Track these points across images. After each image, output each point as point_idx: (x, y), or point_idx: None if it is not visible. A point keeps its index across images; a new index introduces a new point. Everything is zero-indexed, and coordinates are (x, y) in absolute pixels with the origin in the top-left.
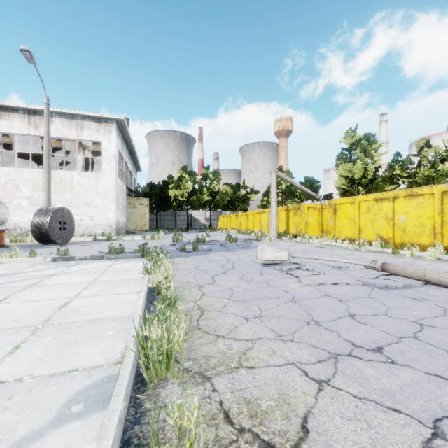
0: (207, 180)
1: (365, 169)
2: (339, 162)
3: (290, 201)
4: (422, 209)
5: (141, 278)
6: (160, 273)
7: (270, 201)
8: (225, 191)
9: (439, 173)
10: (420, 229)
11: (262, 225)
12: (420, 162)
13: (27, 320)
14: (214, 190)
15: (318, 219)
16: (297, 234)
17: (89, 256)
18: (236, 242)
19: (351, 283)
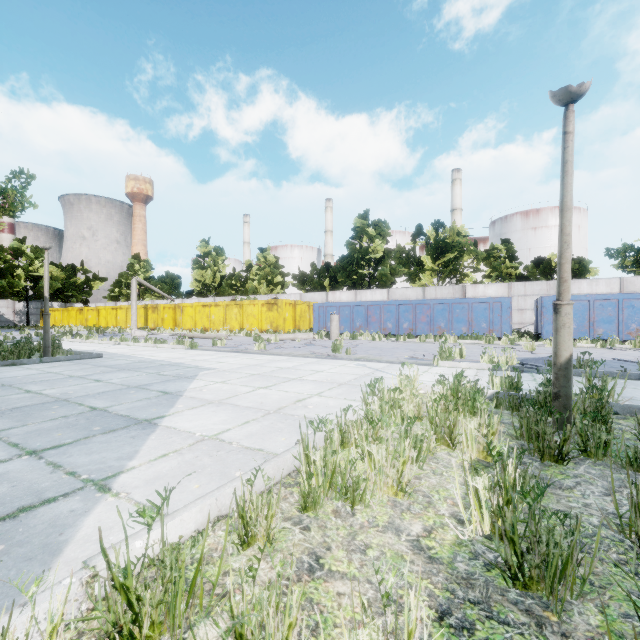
0: (23, 259)
1: (214, 276)
2: (195, 266)
3: (150, 295)
4: (220, 313)
5: (80, 342)
6: (96, 338)
7: (124, 293)
8: (51, 274)
9: (251, 288)
10: (219, 322)
11: (119, 321)
12: (247, 277)
13: (72, 345)
14: (36, 274)
15: (173, 316)
16: (155, 328)
17: (11, 340)
18: (103, 334)
19: (169, 339)
